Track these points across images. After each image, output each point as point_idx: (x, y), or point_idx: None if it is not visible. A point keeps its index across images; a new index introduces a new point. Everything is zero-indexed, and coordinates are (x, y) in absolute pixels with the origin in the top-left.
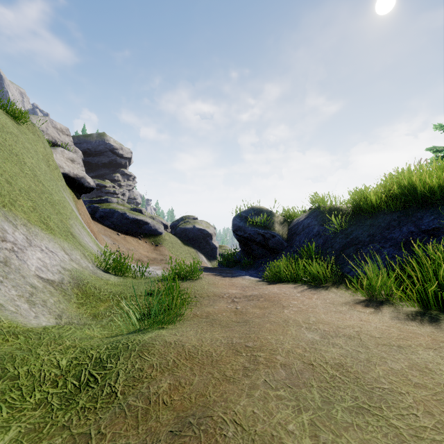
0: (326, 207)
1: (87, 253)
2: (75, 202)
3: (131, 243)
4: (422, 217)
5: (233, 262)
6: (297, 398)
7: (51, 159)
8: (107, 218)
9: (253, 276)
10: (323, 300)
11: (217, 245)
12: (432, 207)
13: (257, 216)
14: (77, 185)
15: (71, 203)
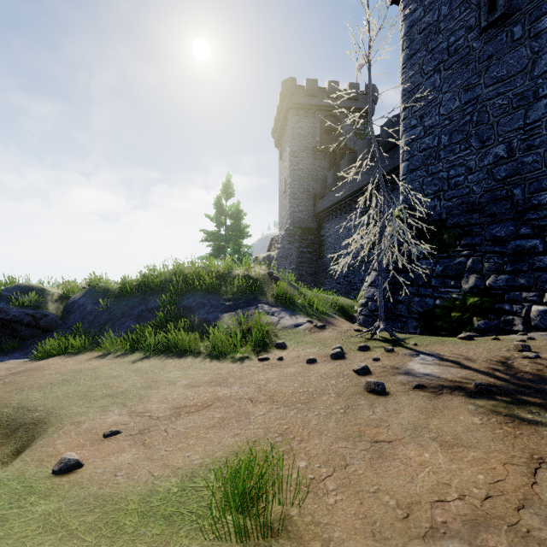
0: (101, 288)
1: None
2: None
3: None
4: (150, 300)
5: None
6: (41, 390)
7: None
8: None
9: (20, 358)
10: (76, 361)
11: None
12: (156, 294)
13: (25, 295)
14: None
15: None
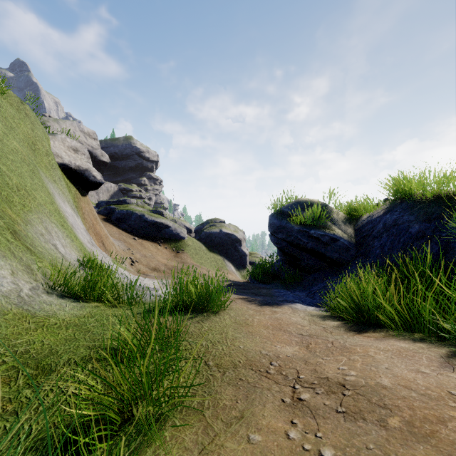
0: (427, 193)
1: (40, 264)
2: (78, 199)
3: (148, 248)
4: None
5: (269, 276)
6: None
7: (41, 143)
8: (123, 221)
9: (307, 303)
10: None
11: (247, 252)
12: None
13: (305, 211)
14: (80, 179)
15: (62, 197)
